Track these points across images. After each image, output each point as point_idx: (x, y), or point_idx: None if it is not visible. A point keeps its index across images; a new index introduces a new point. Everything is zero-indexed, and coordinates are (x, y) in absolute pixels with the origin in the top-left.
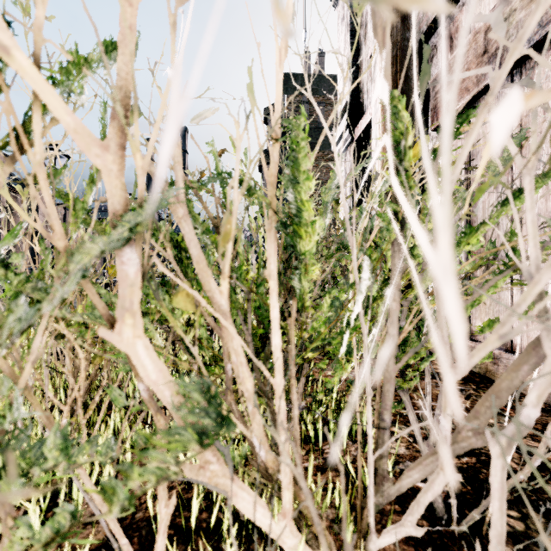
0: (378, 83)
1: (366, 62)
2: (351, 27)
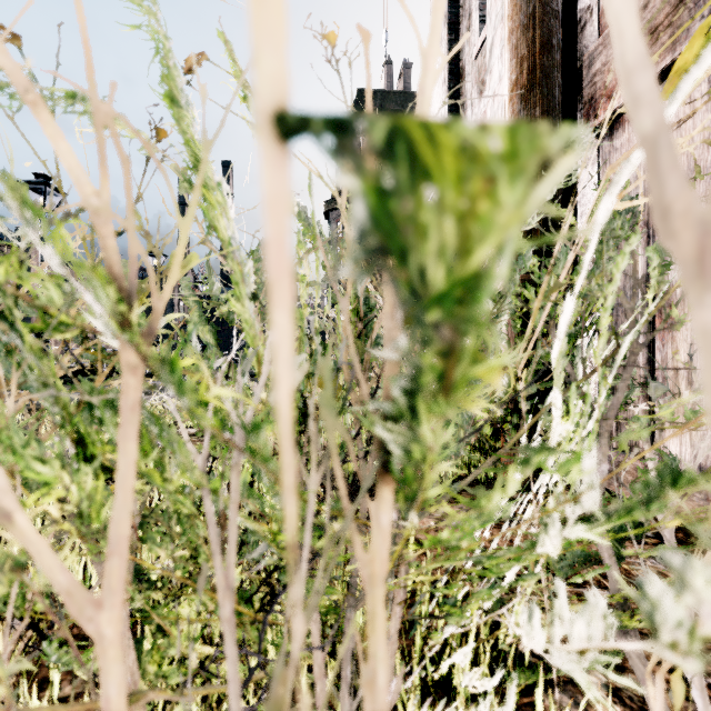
0: (497, 74)
1: (470, 65)
2: (450, 19)
